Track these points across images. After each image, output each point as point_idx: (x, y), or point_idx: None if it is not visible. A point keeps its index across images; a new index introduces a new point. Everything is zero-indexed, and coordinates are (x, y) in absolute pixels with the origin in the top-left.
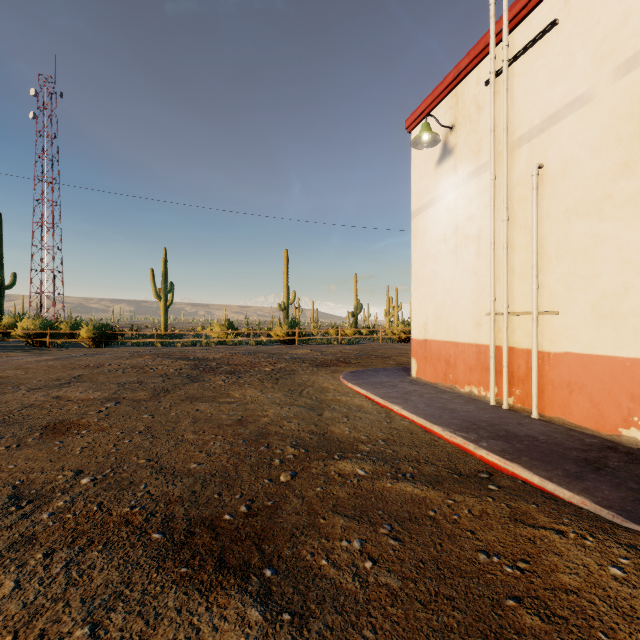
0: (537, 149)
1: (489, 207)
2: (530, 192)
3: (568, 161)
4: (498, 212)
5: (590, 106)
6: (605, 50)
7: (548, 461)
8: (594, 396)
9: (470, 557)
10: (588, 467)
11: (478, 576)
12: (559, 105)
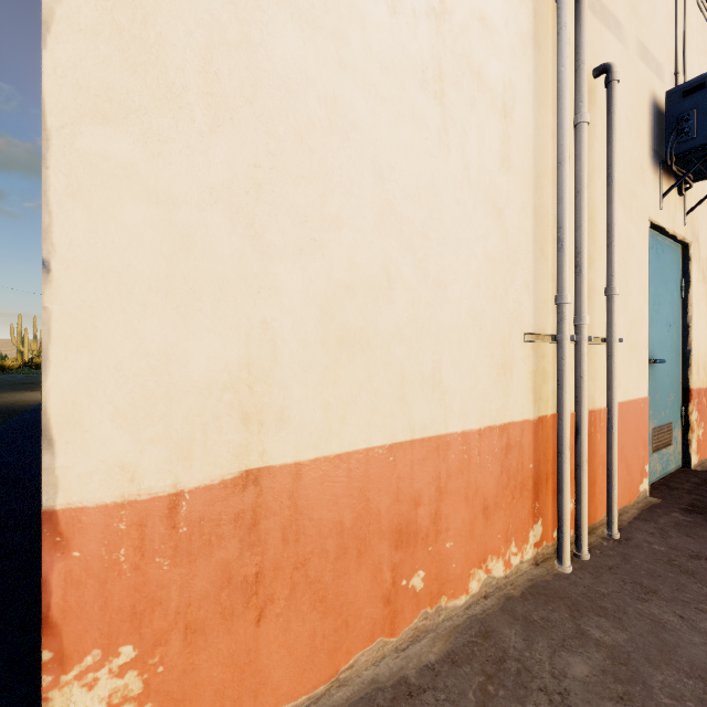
0: (591, 35)
1: (529, 52)
2: None
3: None
4: (544, 87)
5: (626, 54)
6: (633, 1)
7: None
8: (628, 457)
9: None
10: None
11: None
12: (608, 2)
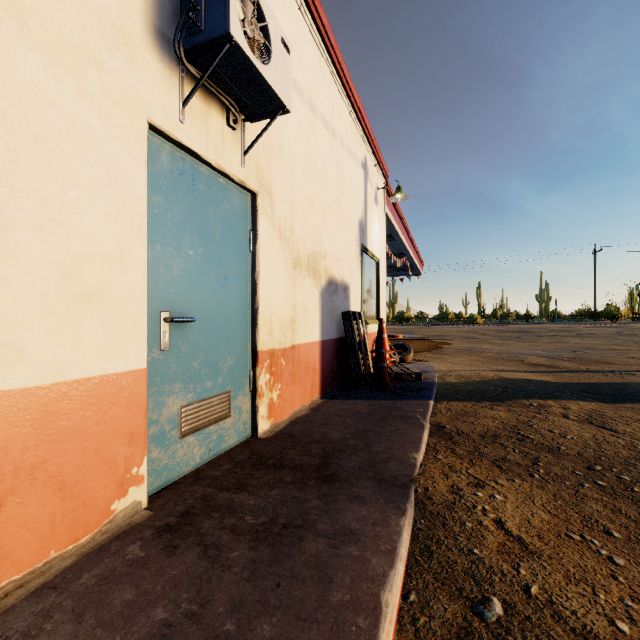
0: None
1: None
2: None
3: None
4: None
5: None
6: None
7: (318, 567)
8: (68, 474)
9: (638, 567)
10: (295, 532)
11: (639, 555)
12: None
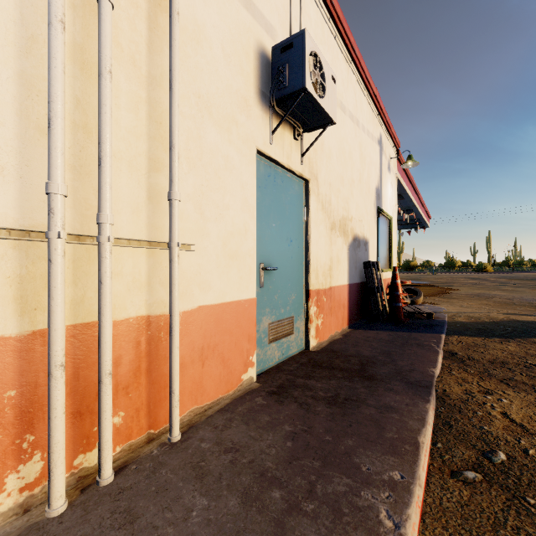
0: None
1: None
2: (145, 1)
3: (202, 28)
4: None
5: None
6: None
7: (373, 421)
8: (225, 353)
9: None
10: (353, 403)
11: None
12: None
